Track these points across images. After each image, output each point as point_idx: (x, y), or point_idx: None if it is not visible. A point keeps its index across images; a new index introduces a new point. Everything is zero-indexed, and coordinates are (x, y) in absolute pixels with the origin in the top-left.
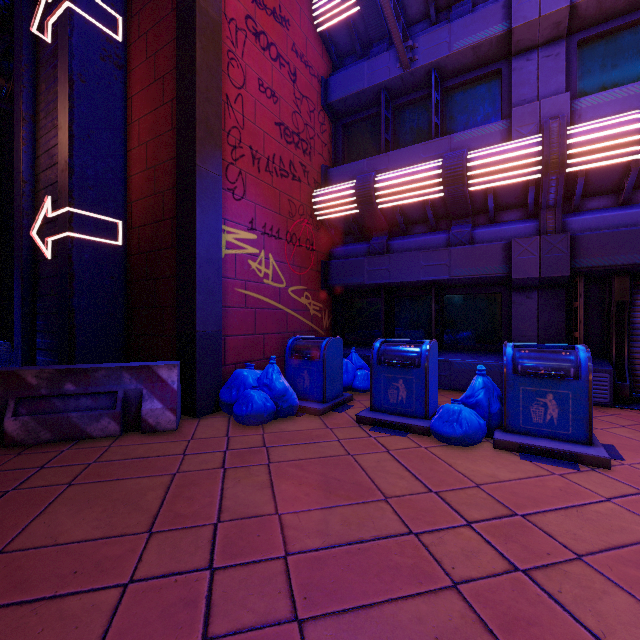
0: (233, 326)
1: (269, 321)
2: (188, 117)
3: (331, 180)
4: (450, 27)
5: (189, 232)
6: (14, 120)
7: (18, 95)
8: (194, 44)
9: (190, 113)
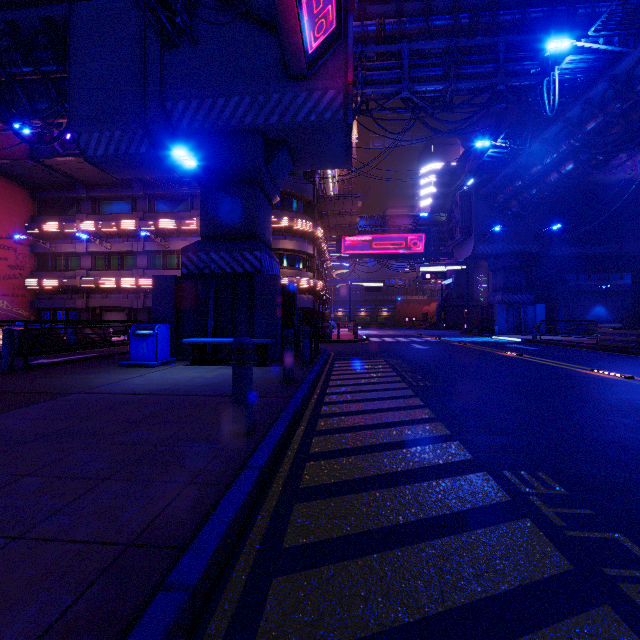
0: None
1: (5, 318)
2: None
3: (34, 276)
4: (65, 245)
5: None
6: None
7: None
8: None
9: None
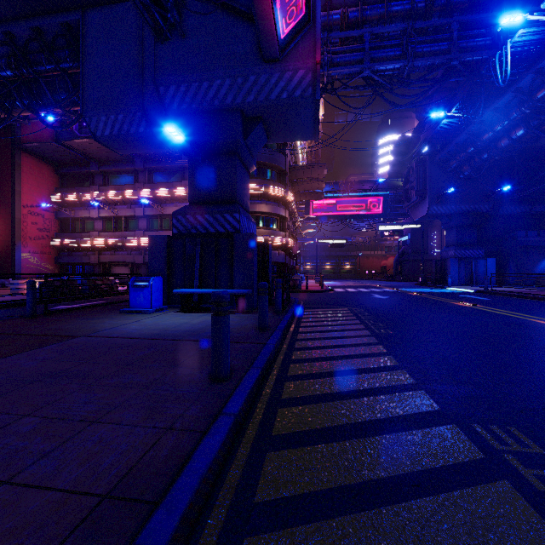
0: (25, 272)
1: (35, 271)
2: (14, 236)
3: (58, 237)
4: (82, 211)
5: (14, 256)
6: None
7: None
8: (15, 224)
9: (14, 236)
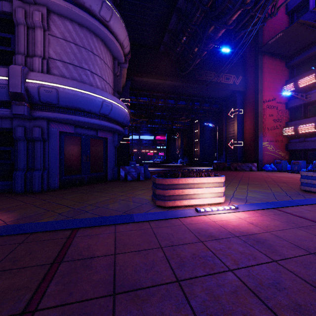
0: (264, 158)
1: (271, 157)
2: (257, 128)
3: (288, 125)
4: None
5: (257, 145)
6: (223, 126)
7: (224, 123)
8: (258, 118)
9: (257, 128)
